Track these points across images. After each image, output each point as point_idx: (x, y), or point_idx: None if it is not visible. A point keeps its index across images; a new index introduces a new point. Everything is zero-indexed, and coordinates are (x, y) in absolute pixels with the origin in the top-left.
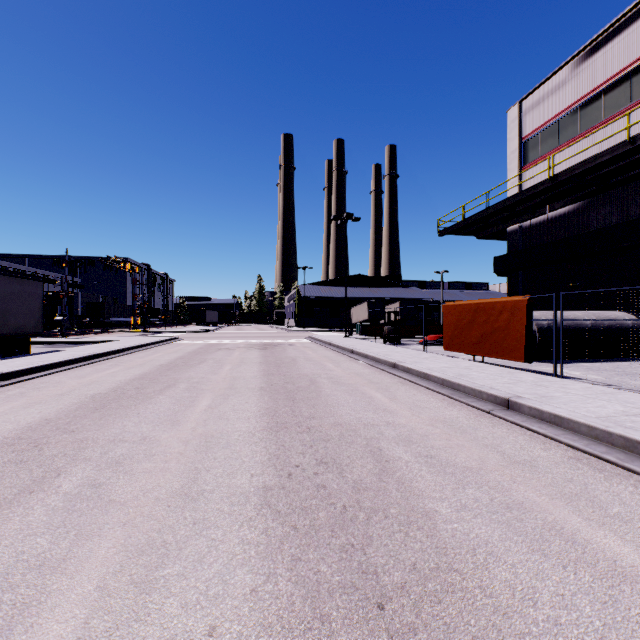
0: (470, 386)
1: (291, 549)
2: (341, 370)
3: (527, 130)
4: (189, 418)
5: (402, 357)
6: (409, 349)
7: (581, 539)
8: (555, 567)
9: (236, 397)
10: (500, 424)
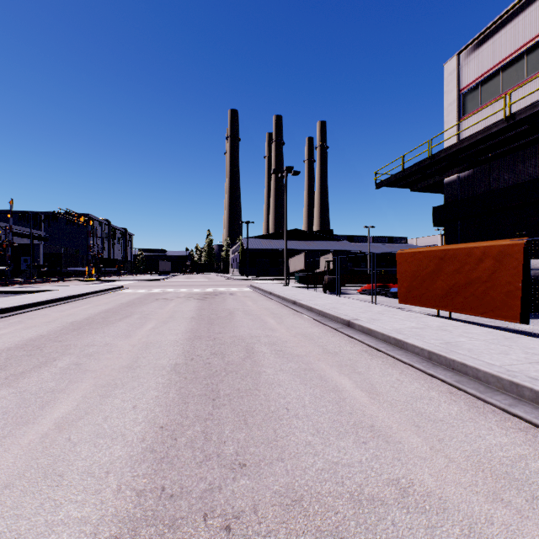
0: (490, 371)
1: None
2: (285, 329)
3: (466, 81)
4: None
5: (353, 311)
6: (354, 300)
7: None
8: None
9: (124, 391)
10: None
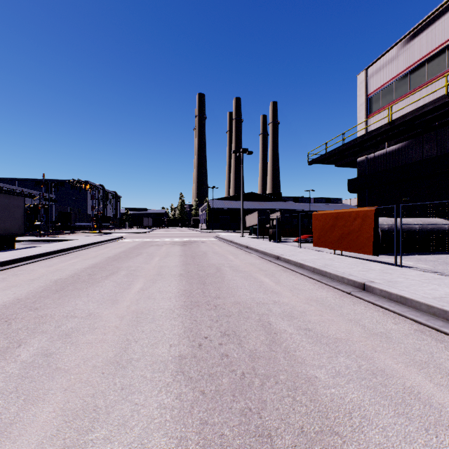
0: (334, 273)
1: (200, 413)
2: (239, 261)
3: (371, 89)
4: (125, 298)
5: (283, 251)
6: (288, 245)
7: (436, 403)
8: (419, 430)
9: (162, 281)
10: (359, 303)
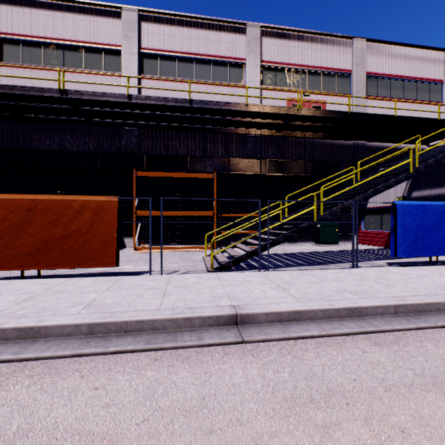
0: (168, 317)
1: None
2: None
3: (6, 28)
4: None
5: None
6: None
7: None
8: None
9: None
10: (286, 349)
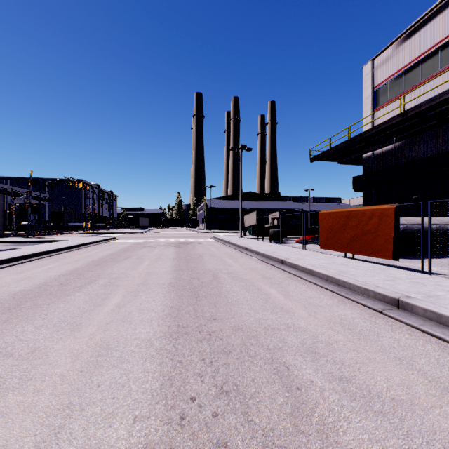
0: (356, 284)
1: None
2: (238, 265)
3: (378, 81)
4: (93, 320)
5: (287, 254)
6: (290, 247)
7: None
8: None
9: (145, 294)
10: (398, 327)
